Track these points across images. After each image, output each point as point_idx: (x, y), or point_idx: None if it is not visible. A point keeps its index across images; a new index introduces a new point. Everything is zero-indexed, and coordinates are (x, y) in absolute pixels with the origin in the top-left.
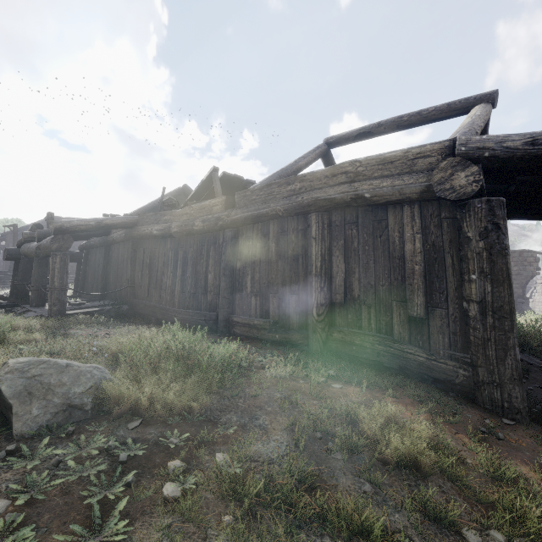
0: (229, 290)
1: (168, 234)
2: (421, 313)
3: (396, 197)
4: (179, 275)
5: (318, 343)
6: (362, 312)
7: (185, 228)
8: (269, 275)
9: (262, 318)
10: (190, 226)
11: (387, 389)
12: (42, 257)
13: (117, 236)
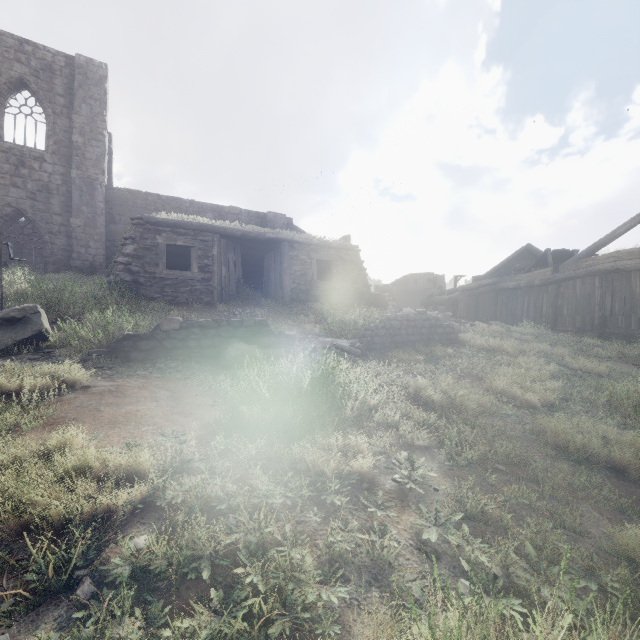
0: (554, 314)
1: (518, 287)
2: (639, 317)
3: (633, 269)
4: (525, 309)
5: (597, 334)
6: (618, 319)
7: (528, 284)
8: (576, 306)
9: (572, 327)
10: (532, 283)
11: (611, 342)
12: (448, 303)
13: (484, 290)
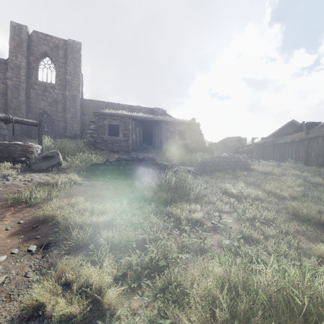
0: (306, 157)
1: (286, 143)
2: None
3: None
4: (290, 154)
5: None
6: None
7: (292, 141)
8: (318, 152)
9: (316, 163)
10: (293, 140)
11: None
12: (247, 152)
13: (267, 144)
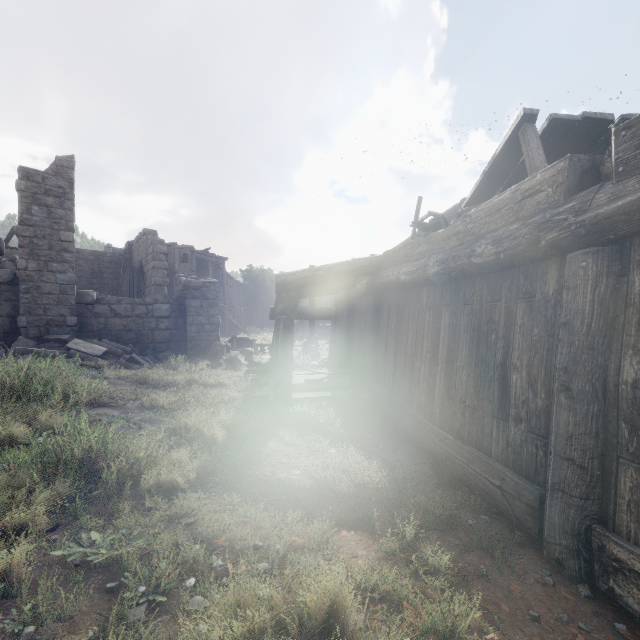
0: (585, 440)
1: (422, 278)
2: None
3: None
4: (441, 360)
5: None
6: None
7: (452, 263)
8: None
9: None
10: (463, 258)
11: None
12: None
13: (359, 288)
